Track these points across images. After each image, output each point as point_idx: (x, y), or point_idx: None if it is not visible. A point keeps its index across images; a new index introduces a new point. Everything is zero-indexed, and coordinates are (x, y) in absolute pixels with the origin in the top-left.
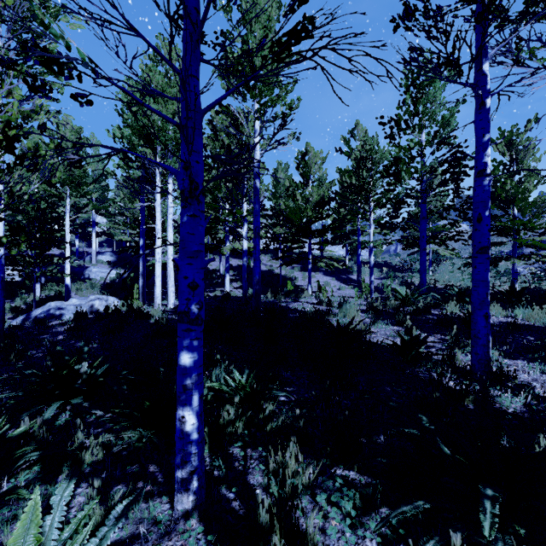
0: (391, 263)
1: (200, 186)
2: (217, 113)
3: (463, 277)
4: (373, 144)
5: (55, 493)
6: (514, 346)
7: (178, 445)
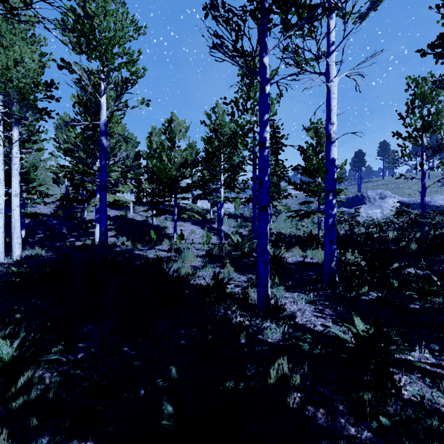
0: (245, 215)
1: None
2: (60, 68)
3: (292, 226)
4: (223, 120)
5: None
6: (297, 281)
7: None
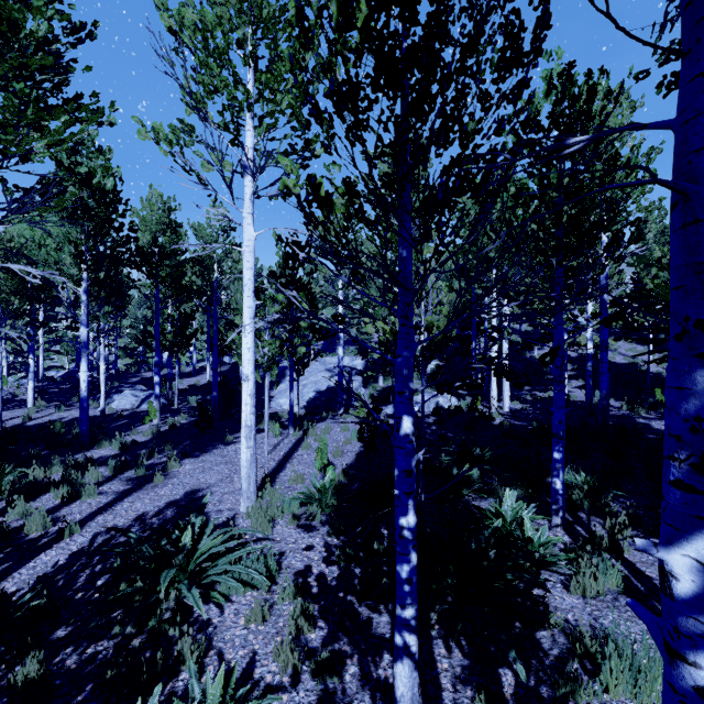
0: None
1: (563, 375)
2: None
3: None
4: None
5: (511, 492)
6: None
7: (552, 494)
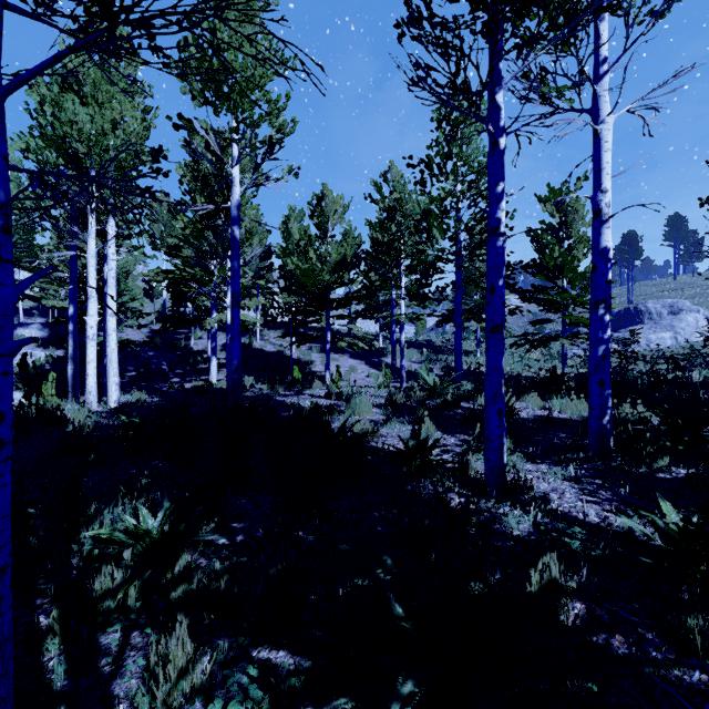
0: (434, 342)
1: None
2: (177, 129)
3: (514, 360)
4: (404, 192)
5: None
6: (542, 447)
7: None
